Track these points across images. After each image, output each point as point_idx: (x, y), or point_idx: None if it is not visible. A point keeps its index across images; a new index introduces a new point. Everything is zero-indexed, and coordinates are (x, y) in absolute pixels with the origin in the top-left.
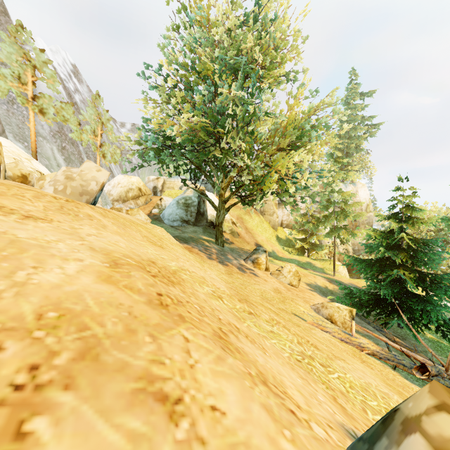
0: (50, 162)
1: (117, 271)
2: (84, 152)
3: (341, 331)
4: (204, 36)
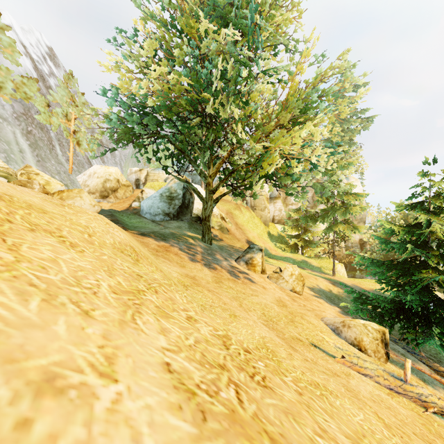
0: (10, 146)
1: None
2: (55, 138)
3: (388, 374)
4: None
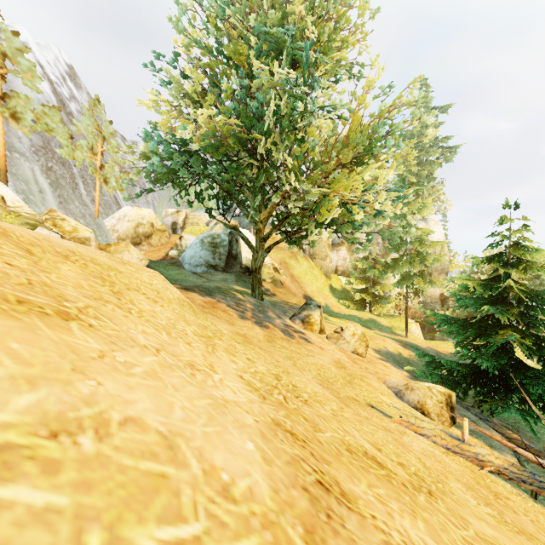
0: (29, 186)
1: None
2: (79, 175)
3: (445, 434)
4: None
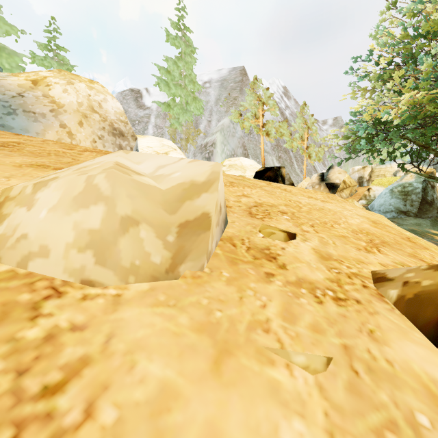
0: None
1: (377, 225)
2: (293, 157)
3: None
4: None
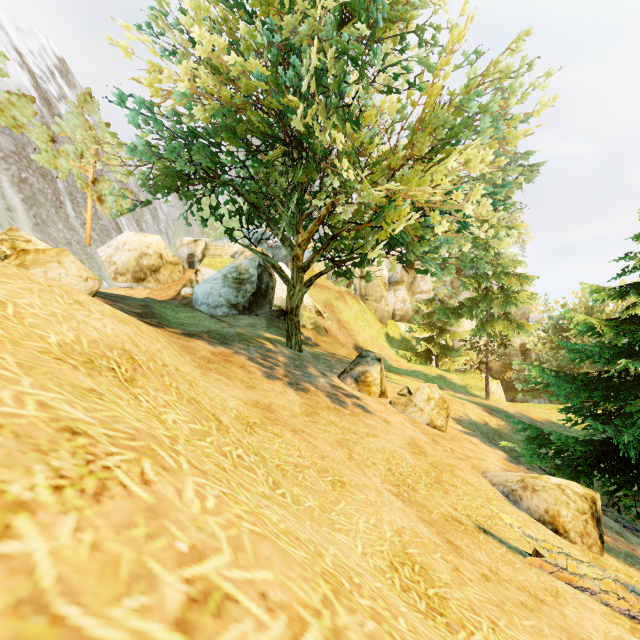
0: None
1: None
2: (65, 192)
3: (624, 588)
4: None
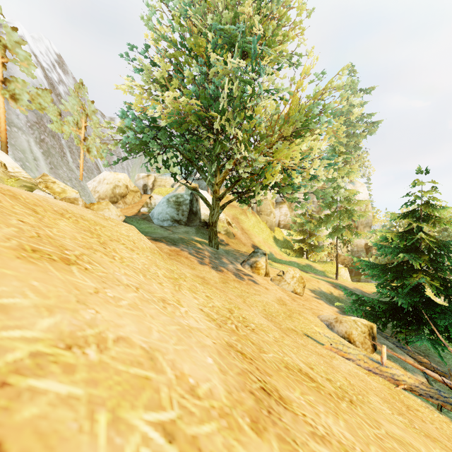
0: (25, 155)
1: None
2: (66, 146)
3: (367, 358)
4: (195, 1)
